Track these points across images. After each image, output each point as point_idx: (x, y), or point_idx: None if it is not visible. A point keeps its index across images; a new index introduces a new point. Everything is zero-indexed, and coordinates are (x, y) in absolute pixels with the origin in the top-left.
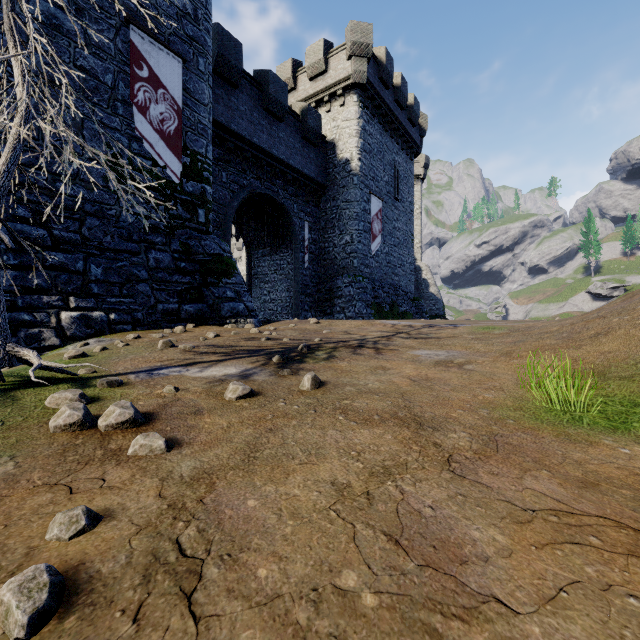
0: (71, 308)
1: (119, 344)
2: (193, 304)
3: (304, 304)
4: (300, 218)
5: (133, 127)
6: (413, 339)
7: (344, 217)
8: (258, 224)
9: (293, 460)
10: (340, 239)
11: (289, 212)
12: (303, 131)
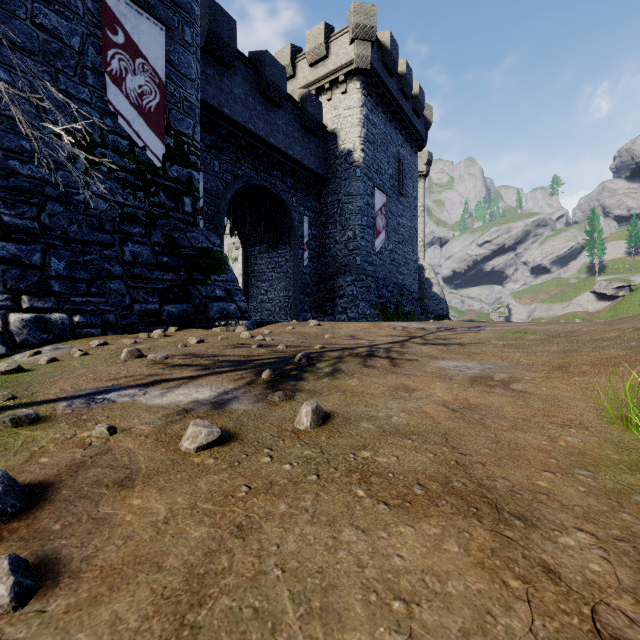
0: (23, 309)
1: (75, 353)
2: (176, 304)
3: (304, 304)
4: (299, 212)
5: (106, 100)
6: (431, 345)
7: (346, 212)
8: (254, 218)
9: (273, 638)
10: (342, 235)
11: (287, 206)
12: (302, 119)
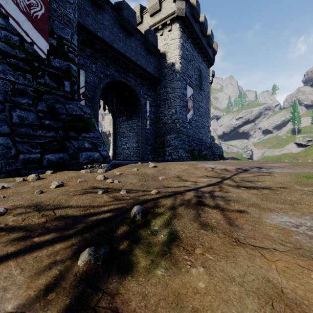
0: None
1: None
2: (55, 153)
3: (147, 150)
4: (144, 98)
5: None
6: (245, 189)
7: (171, 98)
8: (118, 101)
9: None
10: (168, 111)
11: (137, 94)
12: (146, 44)
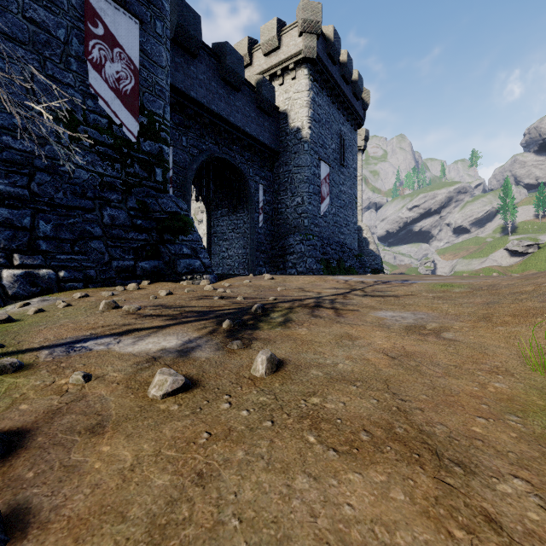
0: (15, 266)
1: (59, 305)
2: (149, 261)
3: (259, 260)
4: (255, 181)
5: (88, 84)
6: (370, 297)
7: (295, 180)
8: (217, 186)
9: None
10: (292, 201)
11: (245, 175)
12: (258, 101)
